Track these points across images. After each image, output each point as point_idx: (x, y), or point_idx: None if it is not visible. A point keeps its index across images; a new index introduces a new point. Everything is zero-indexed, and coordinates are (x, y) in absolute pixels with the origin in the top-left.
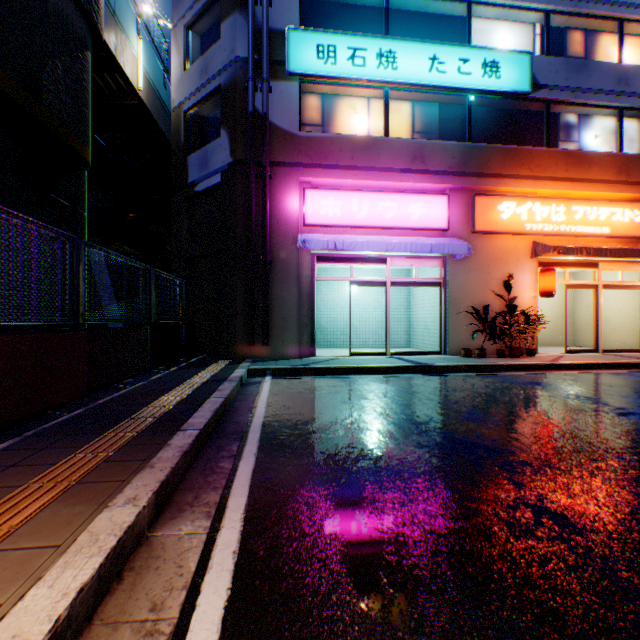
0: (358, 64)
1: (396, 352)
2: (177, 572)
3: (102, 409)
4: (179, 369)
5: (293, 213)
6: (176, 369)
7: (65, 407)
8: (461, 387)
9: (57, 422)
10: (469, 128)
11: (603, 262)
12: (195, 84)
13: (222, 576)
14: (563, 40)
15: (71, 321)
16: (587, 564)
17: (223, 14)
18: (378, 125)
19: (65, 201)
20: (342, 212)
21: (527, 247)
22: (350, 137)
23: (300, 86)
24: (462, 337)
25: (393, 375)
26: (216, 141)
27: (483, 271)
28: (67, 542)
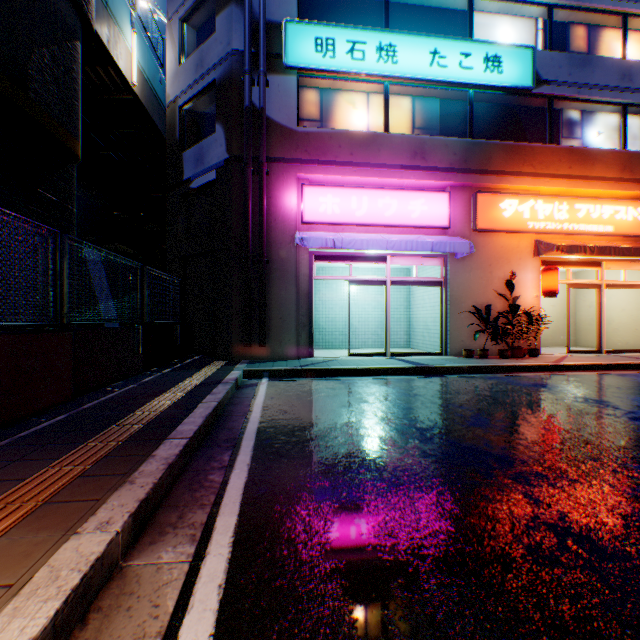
0: (357, 58)
1: (396, 353)
2: (152, 614)
3: (86, 415)
4: (172, 371)
5: (291, 210)
6: (169, 371)
7: (46, 413)
8: (464, 389)
9: (35, 430)
10: (471, 124)
11: (606, 261)
12: (190, 78)
13: (204, 618)
14: (566, 35)
15: (53, 321)
16: (625, 600)
17: (219, 6)
18: (378, 121)
19: (53, 196)
20: (341, 209)
21: (529, 246)
22: (349, 132)
23: (298, 80)
24: (463, 337)
25: (394, 377)
26: (212, 136)
27: (485, 270)
28: (21, 581)
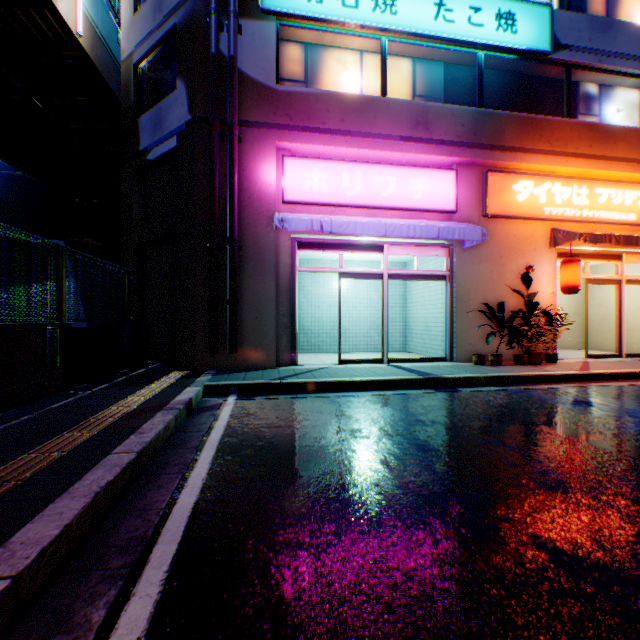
0: (349, 4)
1: (394, 359)
2: None
3: None
4: (107, 388)
5: (269, 186)
6: (103, 388)
7: None
8: (494, 412)
9: None
10: (480, 91)
11: (627, 254)
12: (147, 27)
13: None
14: None
15: None
16: None
17: None
18: (373, 85)
19: None
20: (330, 187)
21: (545, 235)
22: (340, 94)
23: (278, 28)
24: (472, 340)
25: (397, 392)
26: (172, 95)
27: (496, 262)
28: None
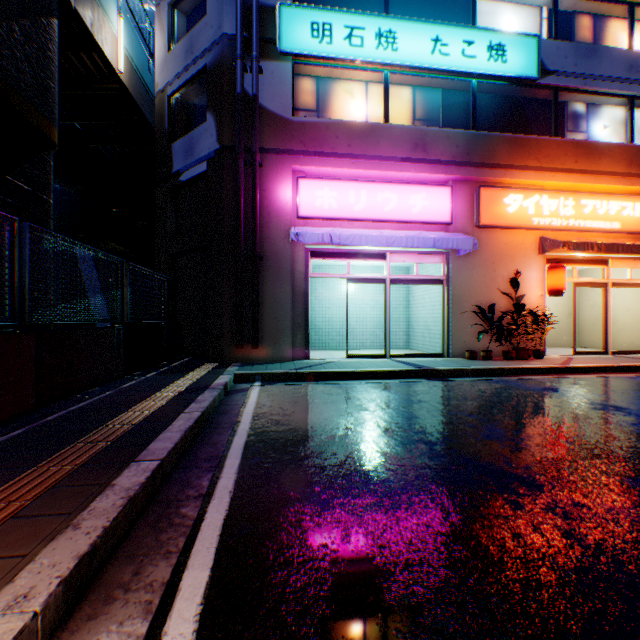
0: (356, 44)
1: (396, 354)
2: None
3: (47, 429)
4: (157, 375)
5: (285, 204)
6: (154, 375)
7: (0, 427)
8: (472, 395)
9: None
10: (473, 115)
11: (613, 259)
12: (180, 65)
13: None
14: (571, 25)
15: (10, 321)
16: None
17: None
18: (377, 111)
19: (24, 185)
20: (338, 204)
21: (534, 243)
22: (347, 123)
23: (293, 67)
24: (466, 338)
25: (395, 380)
26: (202, 126)
27: (488, 268)
28: None
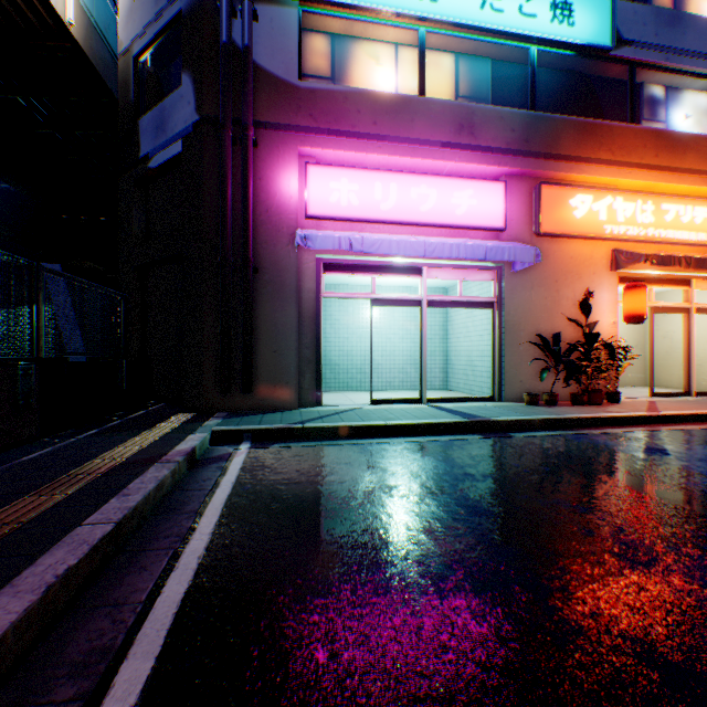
0: None
1: (434, 398)
2: None
3: None
4: (95, 434)
5: (289, 198)
6: (90, 434)
7: None
8: (556, 462)
9: None
10: (533, 92)
11: (697, 279)
12: (149, 14)
13: None
14: None
15: None
16: None
17: None
18: (410, 83)
19: None
20: (360, 200)
21: (605, 257)
22: (372, 93)
23: (300, 15)
24: (523, 377)
25: (439, 437)
26: (176, 92)
27: (550, 288)
28: None
